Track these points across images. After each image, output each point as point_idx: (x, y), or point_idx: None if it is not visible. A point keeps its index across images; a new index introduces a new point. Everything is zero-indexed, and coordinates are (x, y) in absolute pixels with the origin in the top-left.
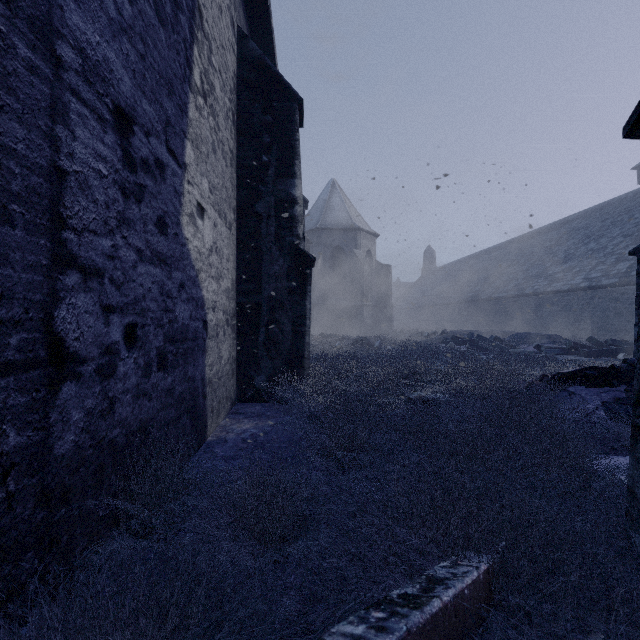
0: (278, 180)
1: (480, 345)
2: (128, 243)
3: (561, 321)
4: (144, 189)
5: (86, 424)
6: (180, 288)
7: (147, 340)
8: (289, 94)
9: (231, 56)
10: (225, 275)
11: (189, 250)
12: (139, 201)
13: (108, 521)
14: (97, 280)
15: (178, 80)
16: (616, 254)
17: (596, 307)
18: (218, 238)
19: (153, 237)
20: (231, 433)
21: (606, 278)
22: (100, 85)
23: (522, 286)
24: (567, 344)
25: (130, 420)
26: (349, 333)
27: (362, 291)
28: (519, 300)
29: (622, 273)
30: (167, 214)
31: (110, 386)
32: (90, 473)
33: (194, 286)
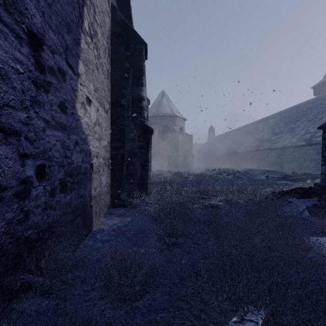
0: (133, 87)
1: (238, 176)
2: (39, 116)
3: (277, 163)
4: (50, 84)
5: (6, 229)
6: (75, 144)
7: (53, 175)
8: (139, 41)
9: (107, 18)
10: (104, 138)
11: (81, 123)
12: (47, 91)
13: (24, 288)
14: (15, 138)
15: (74, 24)
16: (304, 130)
17: (295, 156)
18: (99, 117)
19: (57, 114)
20: (106, 226)
21: (300, 142)
22: (17, 15)
23: (258, 146)
24: (282, 175)
25: (40, 223)
26: (171, 169)
27: (178, 148)
28: (257, 153)
29: (307, 139)
30: (66, 101)
31: (25, 204)
32: (9, 260)
33: (84, 143)
